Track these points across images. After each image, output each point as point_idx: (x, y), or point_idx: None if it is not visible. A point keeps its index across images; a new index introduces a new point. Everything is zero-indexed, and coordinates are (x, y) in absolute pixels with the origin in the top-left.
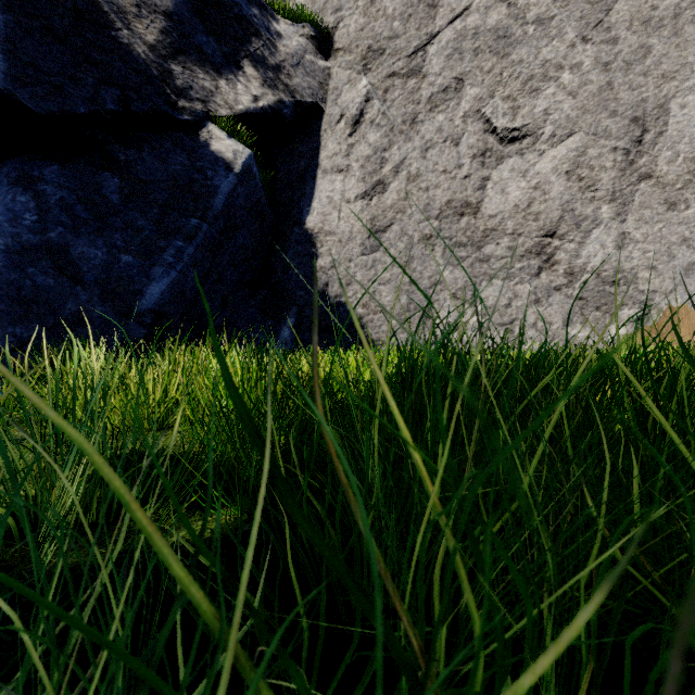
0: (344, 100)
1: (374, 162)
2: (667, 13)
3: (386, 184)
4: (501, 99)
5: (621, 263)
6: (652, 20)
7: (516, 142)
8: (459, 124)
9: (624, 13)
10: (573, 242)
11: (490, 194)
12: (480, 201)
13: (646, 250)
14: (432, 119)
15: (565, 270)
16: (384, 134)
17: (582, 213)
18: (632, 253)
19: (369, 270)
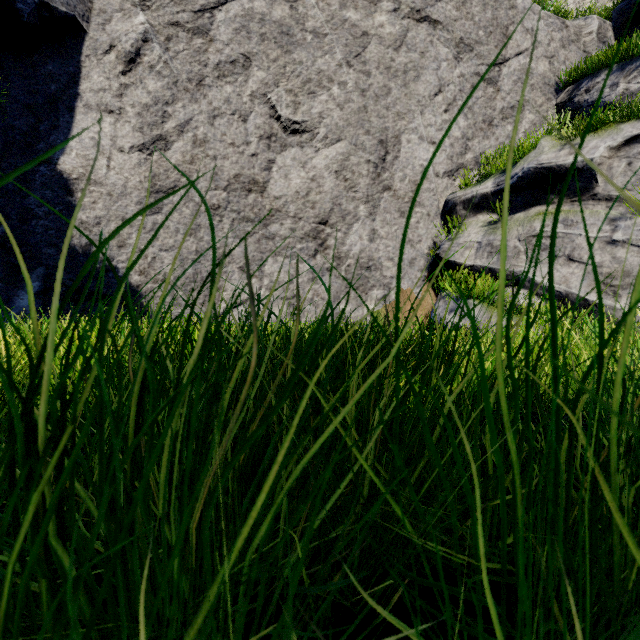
0: (115, 29)
1: (154, 113)
2: (400, 67)
3: (169, 141)
4: (284, 90)
5: (372, 253)
6: (391, 68)
7: (297, 135)
8: (247, 101)
9: (375, 55)
10: (341, 232)
11: (275, 177)
12: (267, 181)
13: (388, 245)
14: (220, 88)
15: (335, 255)
16: (167, 85)
17: (347, 208)
18: (379, 246)
19: (149, 233)
